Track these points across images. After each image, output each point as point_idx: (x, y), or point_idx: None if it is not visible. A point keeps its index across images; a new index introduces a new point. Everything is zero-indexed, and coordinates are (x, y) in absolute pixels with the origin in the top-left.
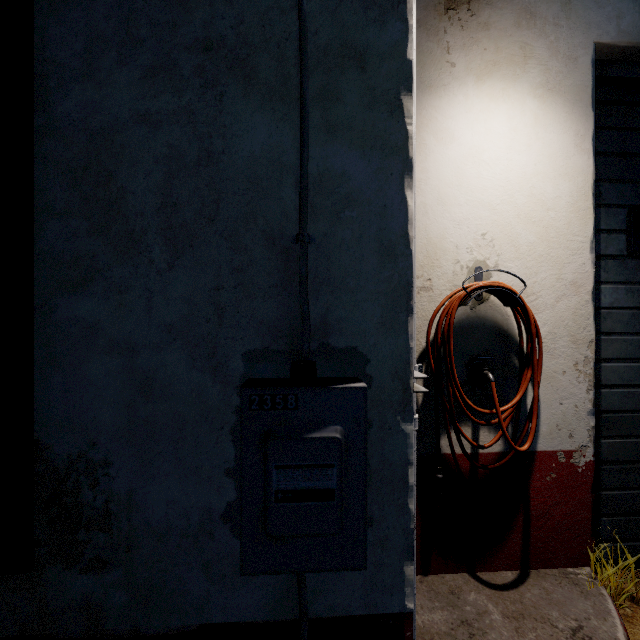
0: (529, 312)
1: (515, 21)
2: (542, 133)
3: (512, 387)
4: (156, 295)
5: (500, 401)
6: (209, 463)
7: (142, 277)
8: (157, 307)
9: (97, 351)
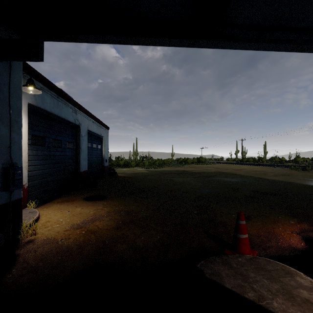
0: None
1: None
2: None
3: None
4: None
5: None
6: None
7: None
8: None
9: None
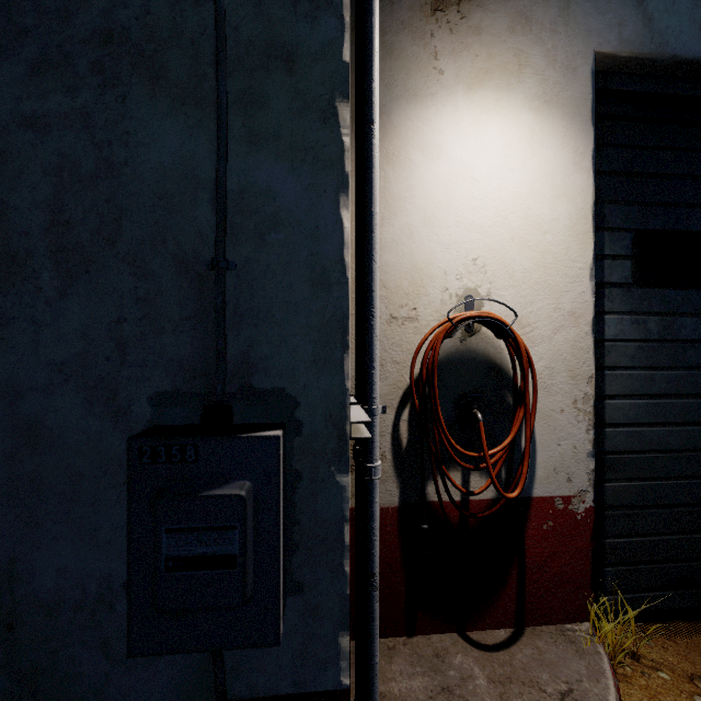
0: (521, 345)
1: (509, 26)
2: (538, 149)
3: (506, 427)
4: (44, 329)
5: (493, 443)
6: (109, 524)
7: (27, 308)
8: (46, 343)
9: None
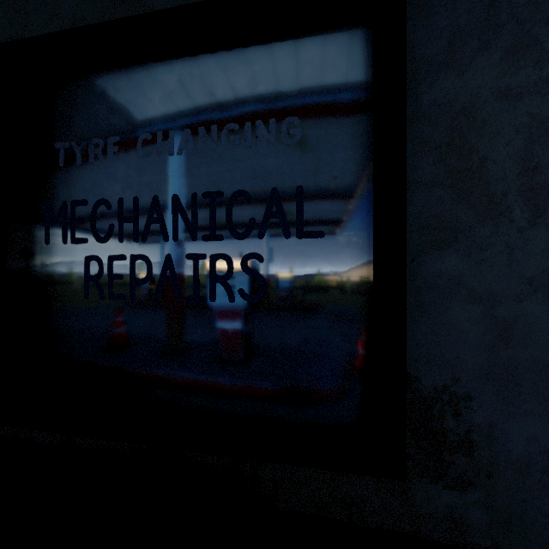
0: None
1: None
2: None
3: None
4: (516, 251)
5: None
6: None
7: (502, 235)
8: (517, 262)
9: (459, 300)
